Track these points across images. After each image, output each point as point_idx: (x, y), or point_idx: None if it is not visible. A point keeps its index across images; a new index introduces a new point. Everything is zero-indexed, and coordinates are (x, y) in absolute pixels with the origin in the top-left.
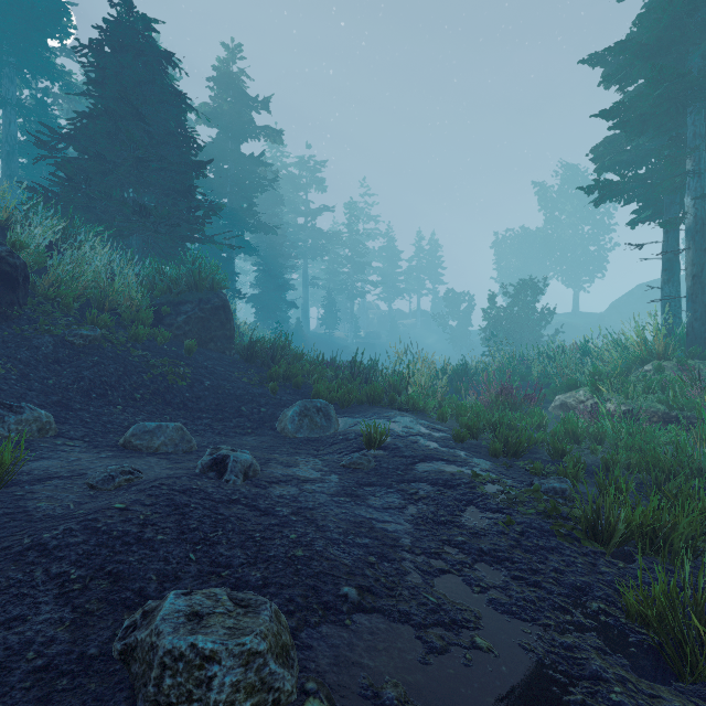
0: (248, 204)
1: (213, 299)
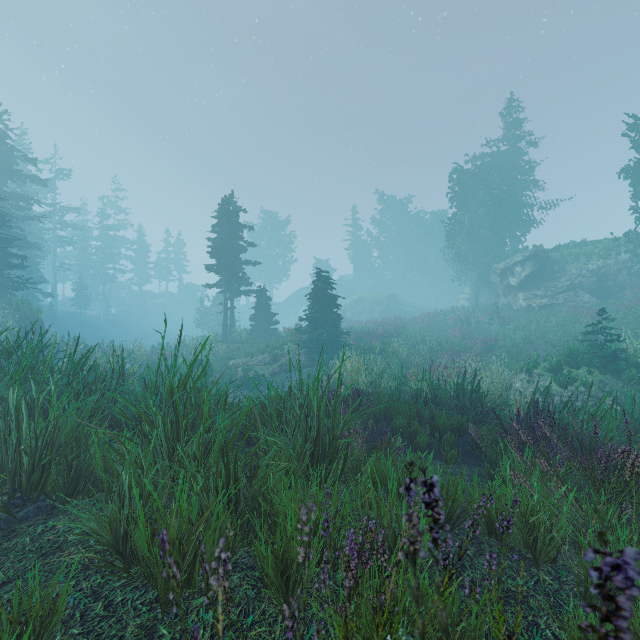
0: (24, 238)
1: (38, 322)
